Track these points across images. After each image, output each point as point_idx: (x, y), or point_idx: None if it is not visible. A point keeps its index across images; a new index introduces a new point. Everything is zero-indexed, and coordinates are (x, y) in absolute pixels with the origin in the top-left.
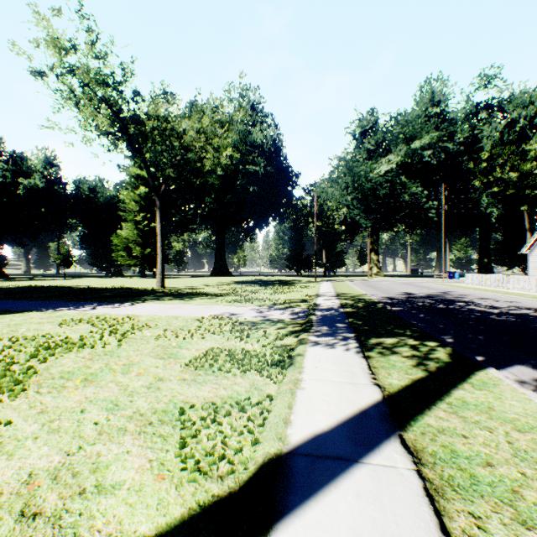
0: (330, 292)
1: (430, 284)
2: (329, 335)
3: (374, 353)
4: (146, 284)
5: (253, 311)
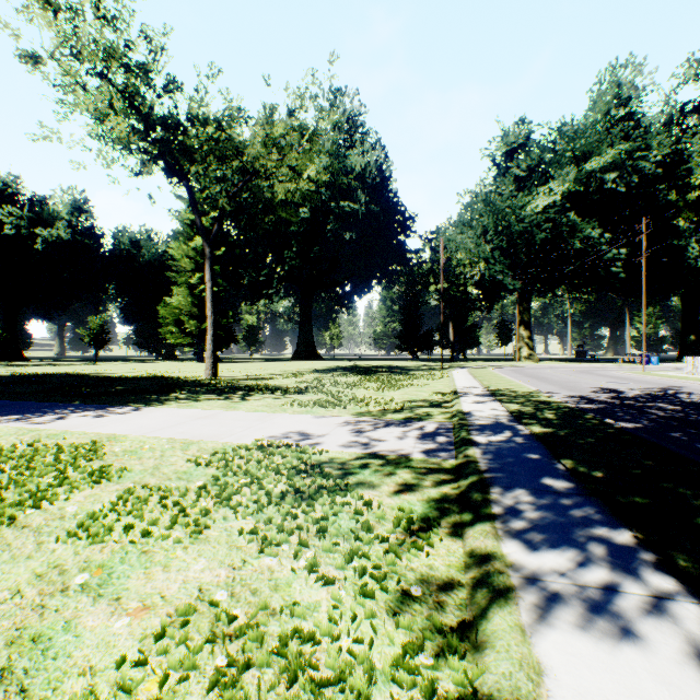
0: (474, 387)
1: (624, 374)
2: (557, 535)
3: None
4: (195, 372)
5: (345, 429)
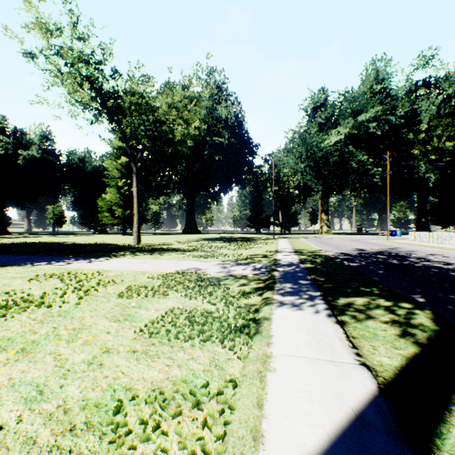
0: (288, 248)
1: (376, 241)
2: (294, 293)
3: (348, 317)
4: (125, 241)
5: (218, 267)
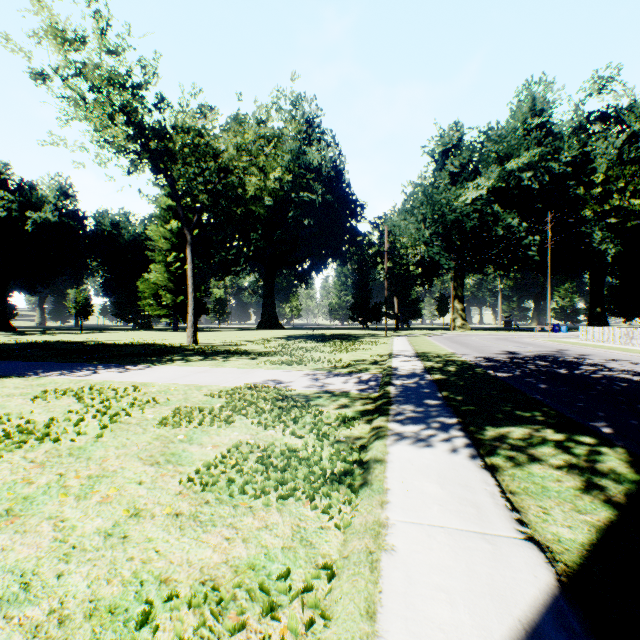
0: (407, 350)
1: (532, 340)
2: (418, 420)
3: (501, 459)
4: (176, 340)
5: (306, 378)
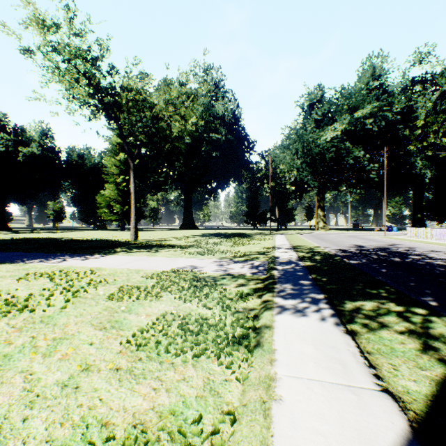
0: (285, 244)
1: (373, 237)
2: (296, 296)
3: (358, 326)
4: (122, 237)
5: (214, 264)
